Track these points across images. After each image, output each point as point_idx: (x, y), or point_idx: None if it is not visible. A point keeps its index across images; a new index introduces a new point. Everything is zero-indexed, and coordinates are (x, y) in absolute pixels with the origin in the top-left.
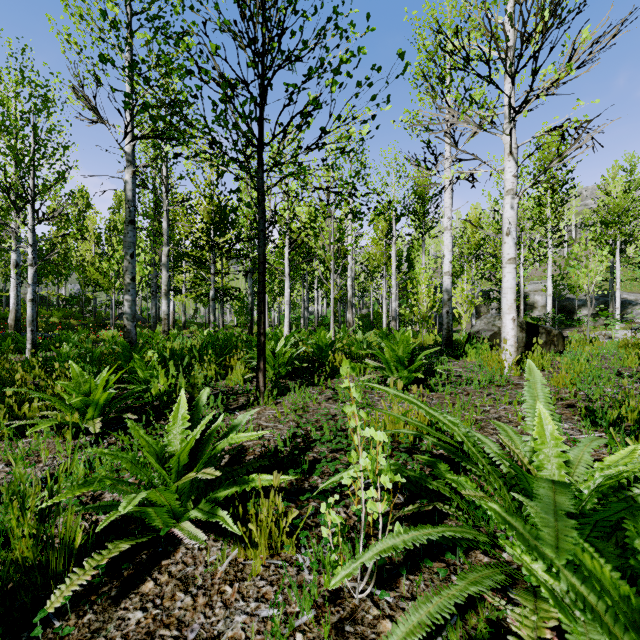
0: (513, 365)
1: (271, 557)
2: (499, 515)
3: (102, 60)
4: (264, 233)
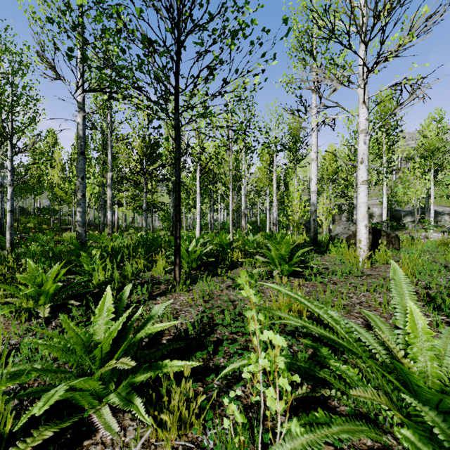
0: (366, 260)
1: (179, 438)
2: (414, 446)
3: (48, 21)
4: (179, 160)
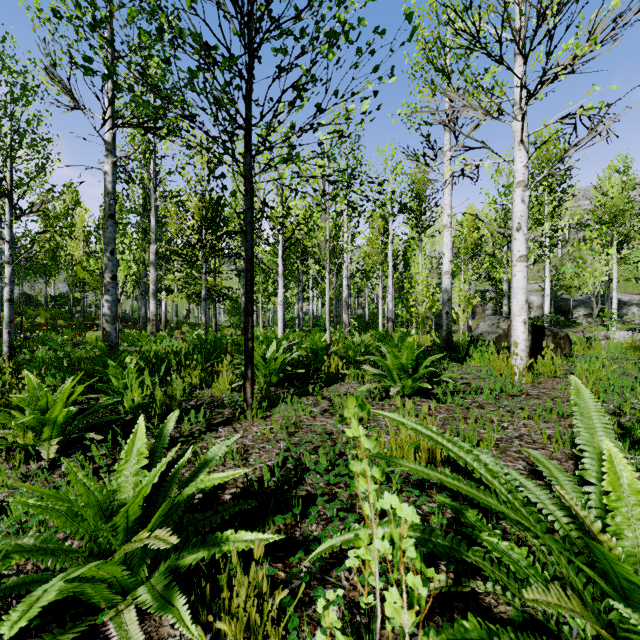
0: (524, 371)
1: None
2: None
3: (54, 15)
4: (252, 226)
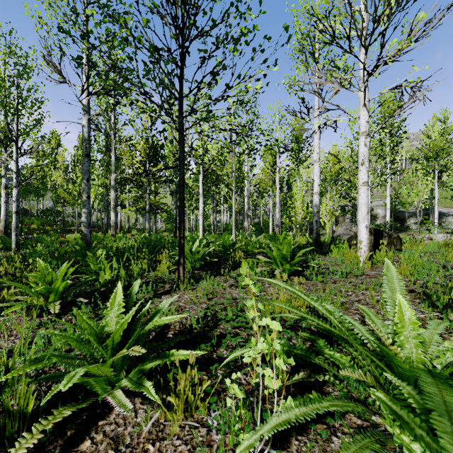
0: (366, 260)
1: (186, 418)
2: (385, 404)
3: (59, 30)
4: (183, 163)
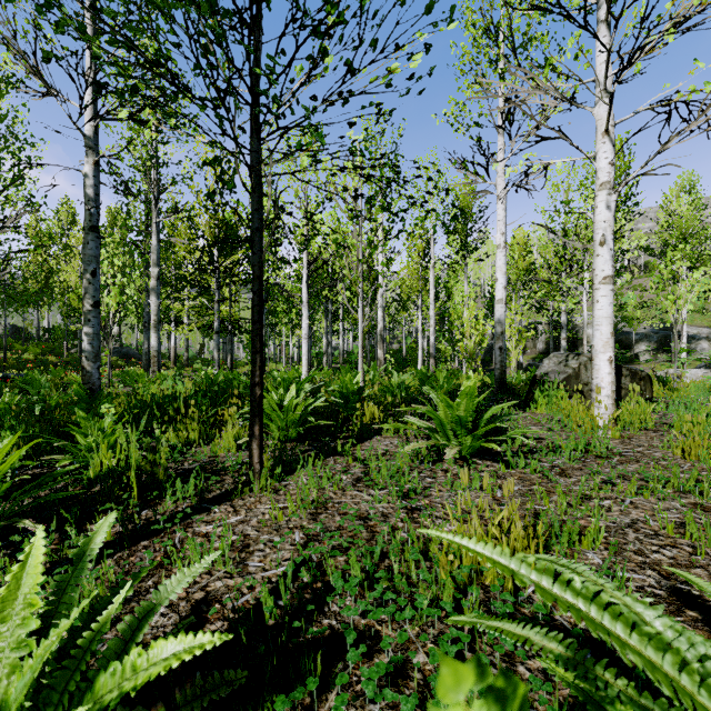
0: (611, 423)
1: None
2: None
3: None
4: (261, 233)
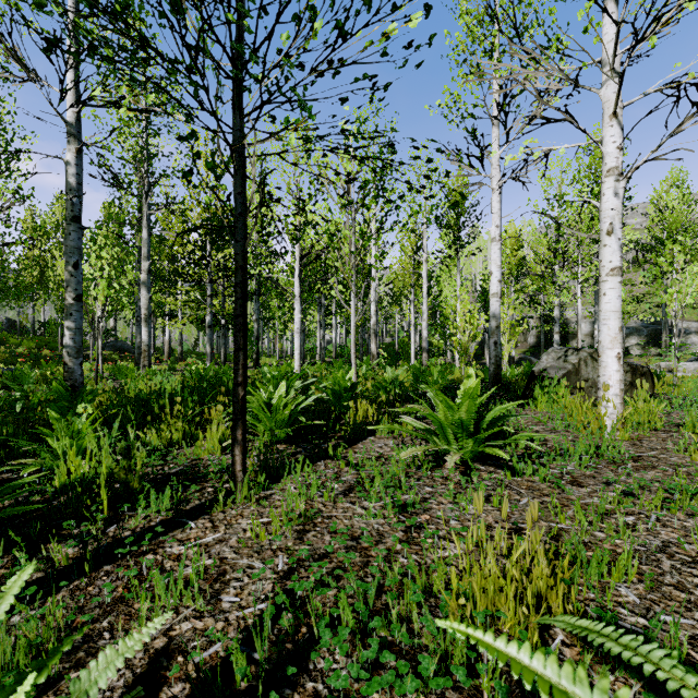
0: (619, 424)
1: None
2: None
3: None
4: (244, 219)
